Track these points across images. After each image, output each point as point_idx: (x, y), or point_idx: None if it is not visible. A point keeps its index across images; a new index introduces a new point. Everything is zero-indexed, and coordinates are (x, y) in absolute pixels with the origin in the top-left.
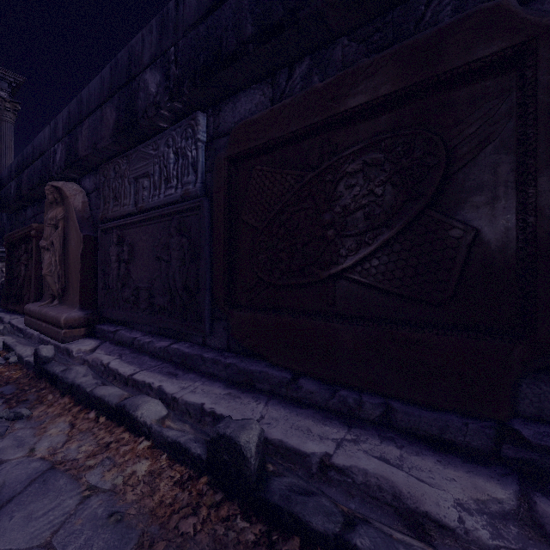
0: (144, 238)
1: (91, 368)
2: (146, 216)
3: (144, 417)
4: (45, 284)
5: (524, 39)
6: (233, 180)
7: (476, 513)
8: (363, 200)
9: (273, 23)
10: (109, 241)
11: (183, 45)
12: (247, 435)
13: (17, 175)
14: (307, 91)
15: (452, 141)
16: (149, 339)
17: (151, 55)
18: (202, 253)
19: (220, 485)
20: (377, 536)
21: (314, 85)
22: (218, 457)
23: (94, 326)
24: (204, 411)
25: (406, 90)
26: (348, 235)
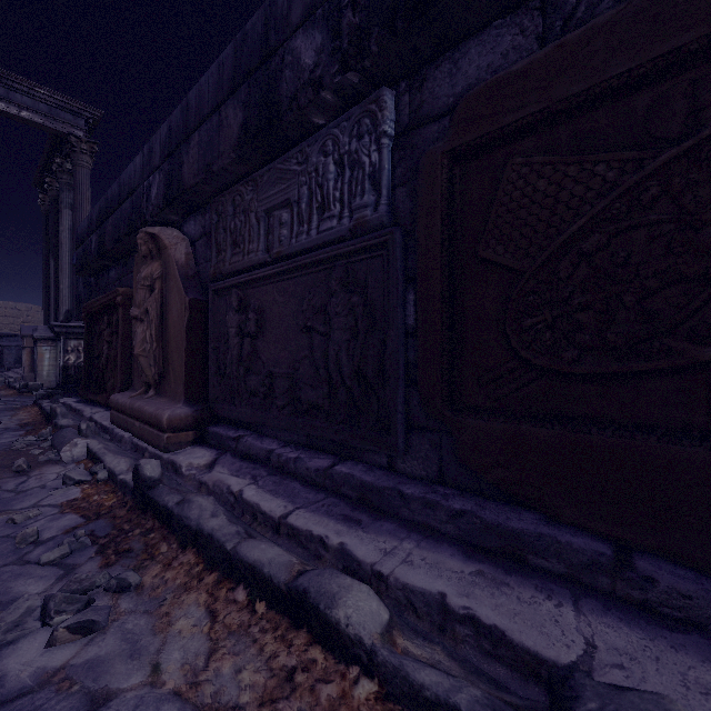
0: (281, 300)
1: (212, 496)
2: (286, 265)
3: (354, 625)
4: (134, 367)
5: None
6: (456, 192)
7: None
8: None
9: None
10: (224, 307)
11: None
12: None
13: (99, 226)
14: None
15: None
16: (293, 453)
17: (306, 7)
18: (391, 319)
19: None
20: None
21: None
22: None
23: (205, 429)
24: (450, 610)
25: None
26: None
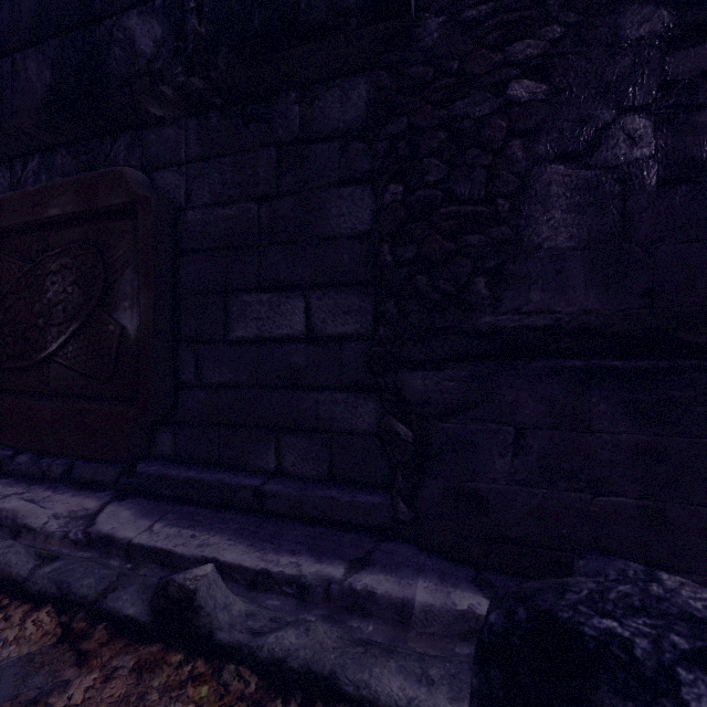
0: None
1: None
2: None
3: None
4: None
5: (133, 200)
6: None
7: (63, 518)
8: (61, 296)
9: None
10: None
11: None
12: None
13: None
14: (23, 191)
15: (111, 259)
16: None
17: None
18: None
19: None
20: None
21: (28, 188)
22: None
23: None
24: None
25: (83, 213)
26: (54, 325)
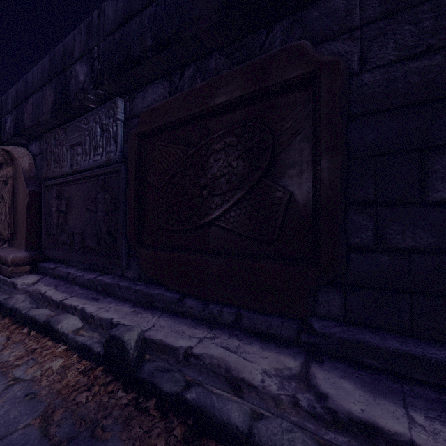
0: (78, 193)
1: (31, 296)
2: (79, 176)
3: (63, 328)
4: None
5: (313, 69)
6: (142, 151)
7: (274, 376)
8: (225, 170)
9: (165, 39)
10: (51, 196)
11: (103, 46)
12: (130, 334)
13: None
14: (189, 90)
15: (277, 132)
16: (80, 273)
17: (80, 51)
18: (120, 206)
19: (111, 371)
20: (202, 392)
21: (194, 86)
22: (110, 351)
23: (37, 264)
24: (113, 323)
25: (250, 95)
26: (216, 195)
